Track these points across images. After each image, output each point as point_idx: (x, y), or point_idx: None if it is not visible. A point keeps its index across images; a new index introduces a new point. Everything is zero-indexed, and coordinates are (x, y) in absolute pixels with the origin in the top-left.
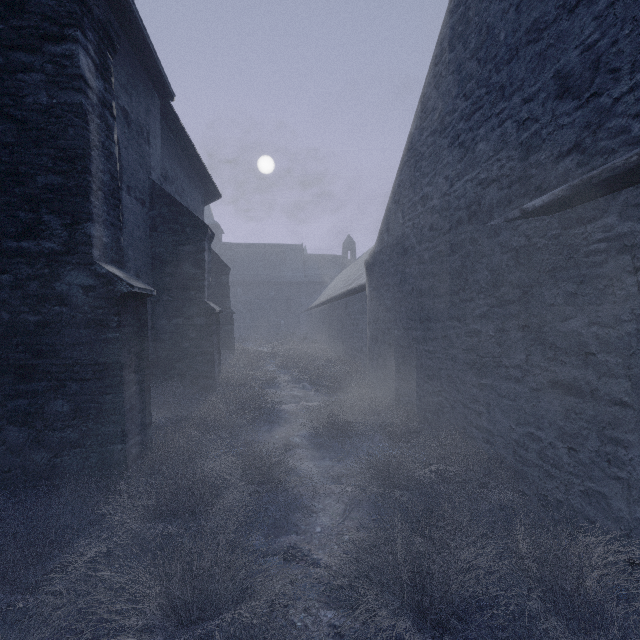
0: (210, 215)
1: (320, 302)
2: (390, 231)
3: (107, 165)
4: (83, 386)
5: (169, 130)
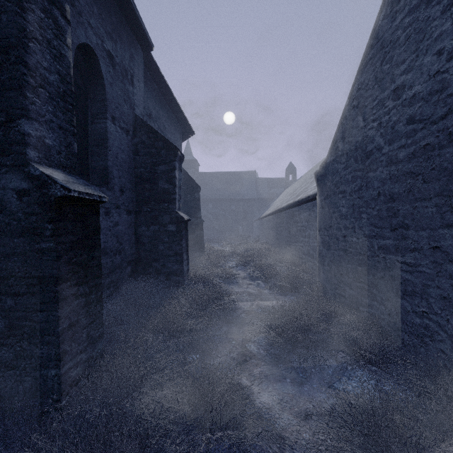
0: (190, 153)
1: (269, 212)
2: (346, 138)
3: (55, 65)
4: (17, 301)
5: (153, 80)
